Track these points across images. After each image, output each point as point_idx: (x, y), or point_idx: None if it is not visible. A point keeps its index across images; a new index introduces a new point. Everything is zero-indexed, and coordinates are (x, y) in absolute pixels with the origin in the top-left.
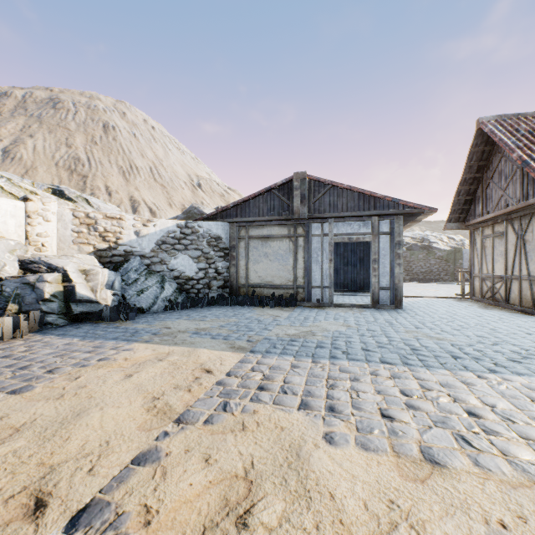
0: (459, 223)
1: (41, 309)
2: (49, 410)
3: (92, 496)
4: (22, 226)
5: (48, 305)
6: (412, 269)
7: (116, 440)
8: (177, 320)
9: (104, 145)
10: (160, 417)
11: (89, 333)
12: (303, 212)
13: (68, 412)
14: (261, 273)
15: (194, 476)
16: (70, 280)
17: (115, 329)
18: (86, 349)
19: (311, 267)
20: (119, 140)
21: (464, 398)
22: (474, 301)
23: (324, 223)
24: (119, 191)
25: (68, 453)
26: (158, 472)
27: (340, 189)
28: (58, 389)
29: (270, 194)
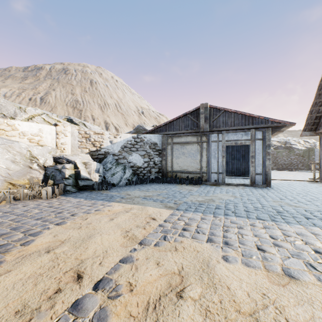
0: (311, 132)
1: (64, 183)
2: (76, 234)
3: (103, 275)
4: (54, 139)
5: (67, 181)
6: (278, 162)
7: (110, 251)
8: (133, 191)
9: (91, 92)
10: (131, 241)
11: (88, 196)
12: (206, 127)
13: (85, 235)
14: (180, 164)
15: (152, 271)
16: (78, 168)
17: (101, 195)
18: (88, 205)
19: (211, 160)
20: (99, 89)
21: (312, 242)
22: None
23: (219, 134)
24: (98, 117)
25: (88, 255)
26: (133, 267)
27: (229, 112)
28: (78, 224)
29: (186, 117)
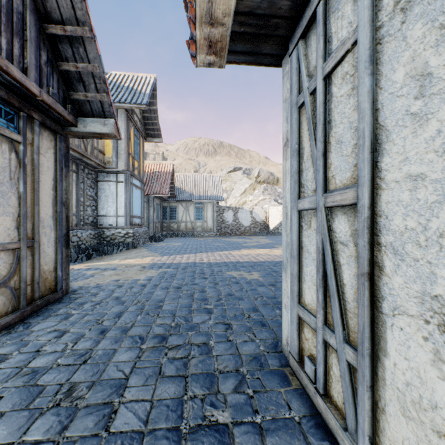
0: None
1: None
2: None
3: None
4: None
5: None
6: None
7: None
8: None
9: None
10: None
11: None
12: None
13: None
14: None
15: (279, 251)
16: None
17: None
18: None
19: None
20: None
21: (240, 257)
22: None
23: None
24: None
25: None
26: None
27: None
28: None
29: None
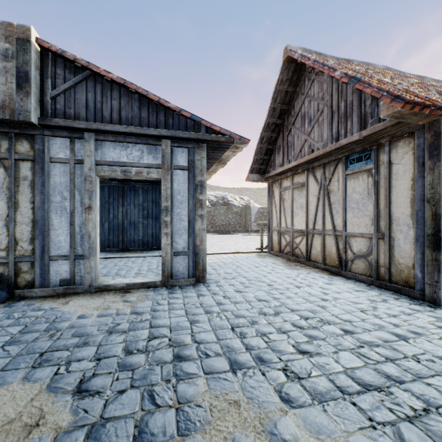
0: (260, 175)
1: None
2: None
3: None
4: None
5: None
6: (216, 222)
7: None
8: None
9: None
10: None
11: None
12: (23, 108)
13: None
14: None
15: None
16: None
17: None
18: None
19: (49, 219)
20: None
21: None
22: (273, 255)
23: (78, 140)
24: None
25: None
26: None
27: (108, 83)
28: None
29: None
